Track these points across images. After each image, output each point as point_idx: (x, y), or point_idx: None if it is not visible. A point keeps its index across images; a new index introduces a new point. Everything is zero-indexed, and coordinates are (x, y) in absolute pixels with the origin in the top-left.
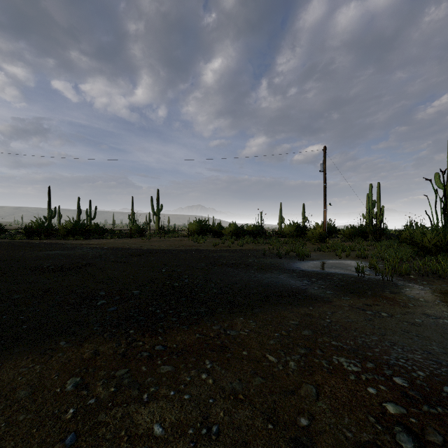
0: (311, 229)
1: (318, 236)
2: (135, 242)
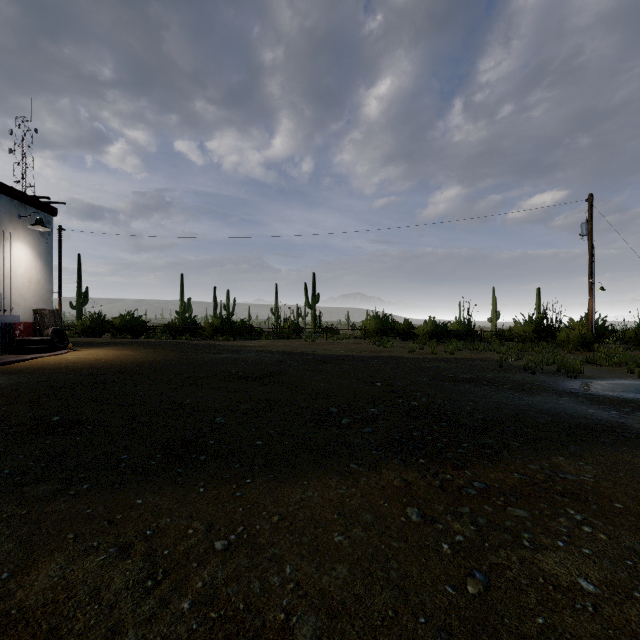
0: (566, 329)
1: (578, 340)
2: (299, 345)
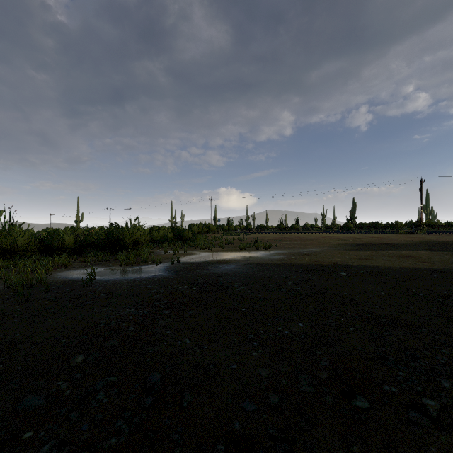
0: None
1: None
2: None
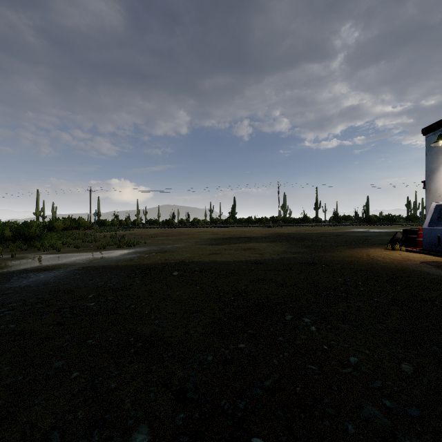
0: None
1: None
2: None
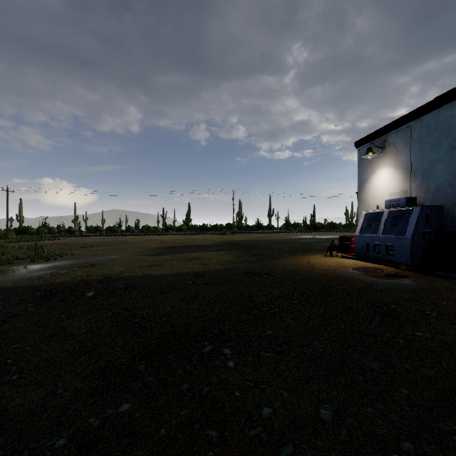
0: None
1: None
2: None
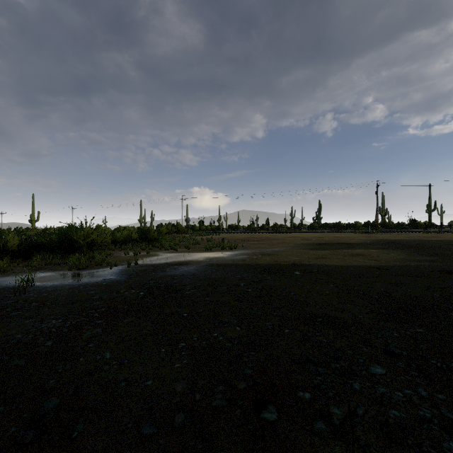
0: None
1: None
2: None
